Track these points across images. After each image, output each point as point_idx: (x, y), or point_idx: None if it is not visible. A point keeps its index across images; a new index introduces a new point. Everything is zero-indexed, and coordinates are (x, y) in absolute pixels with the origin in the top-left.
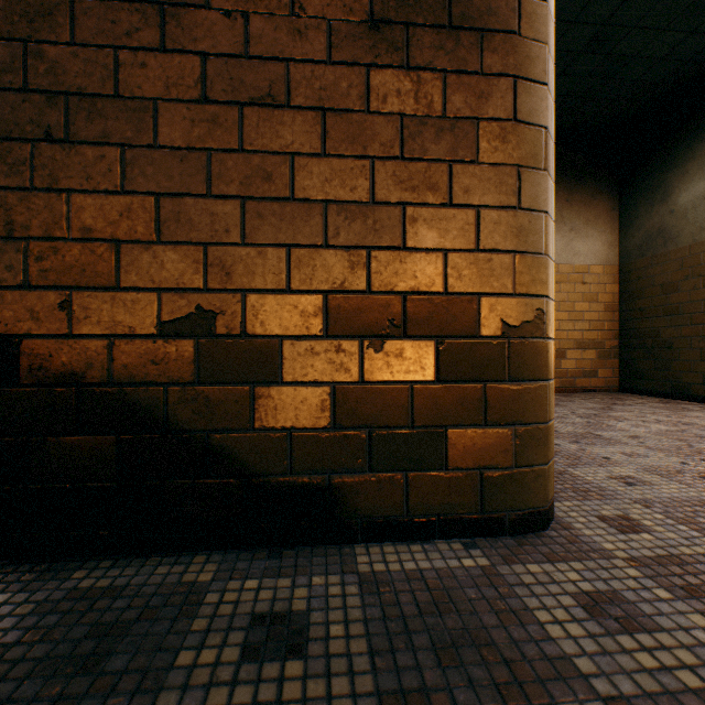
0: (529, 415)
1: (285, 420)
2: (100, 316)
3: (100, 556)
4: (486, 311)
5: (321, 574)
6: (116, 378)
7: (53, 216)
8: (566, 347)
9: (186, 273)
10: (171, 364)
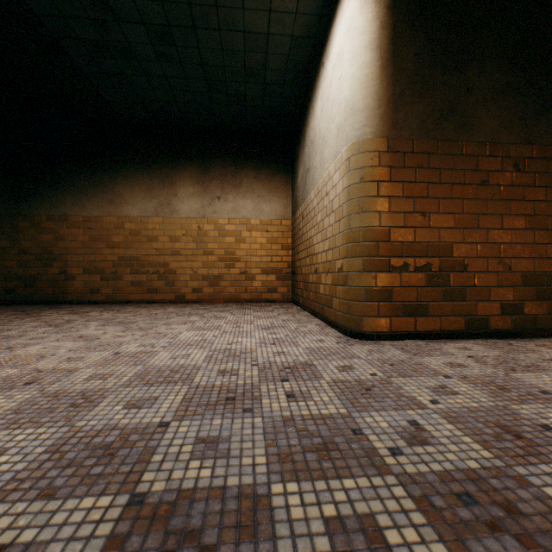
0: None
1: None
2: None
3: None
4: None
5: None
6: None
7: None
8: (255, 273)
9: None
10: None
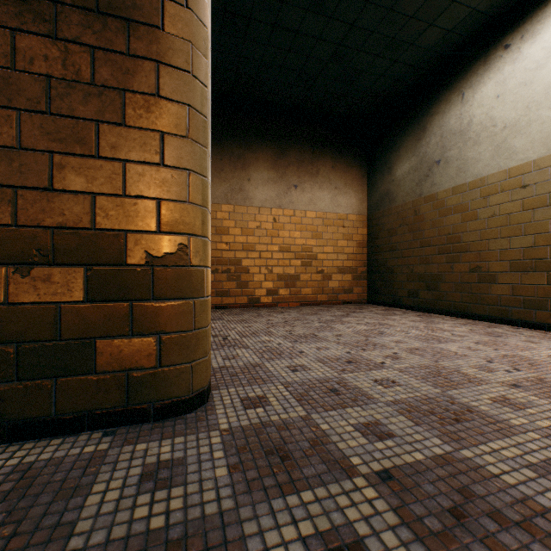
0: (173, 326)
1: None
2: None
3: None
4: (132, 244)
5: None
6: None
7: None
8: (332, 272)
9: None
10: None
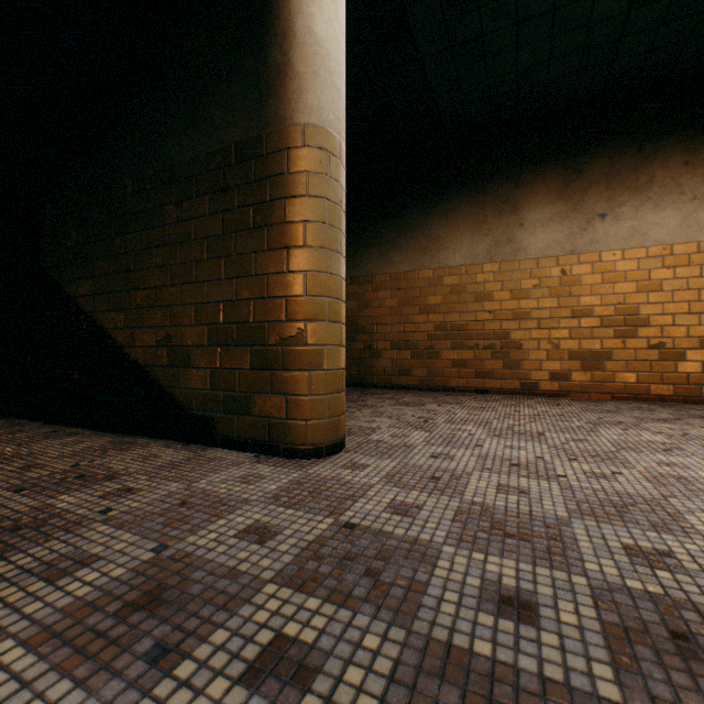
0: (294, 390)
1: (194, 385)
2: (142, 339)
3: (142, 435)
4: (271, 331)
5: (188, 451)
6: (146, 364)
7: (131, 301)
8: (685, 346)
9: (164, 320)
10: (160, 358)
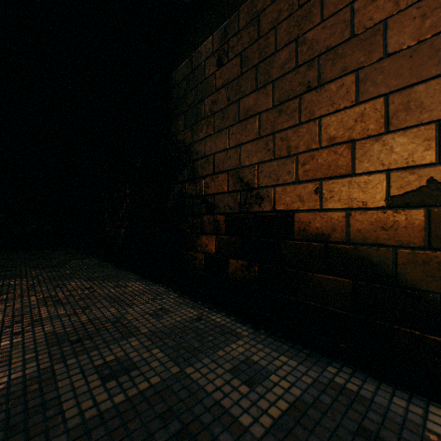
0: None
1: None
2: (339, 196)
3: (339, 361)
4: None
5: None
6: (350, 239)
7: (310, 136)
8: None
9: (415, 152)
10: (398, 230)
